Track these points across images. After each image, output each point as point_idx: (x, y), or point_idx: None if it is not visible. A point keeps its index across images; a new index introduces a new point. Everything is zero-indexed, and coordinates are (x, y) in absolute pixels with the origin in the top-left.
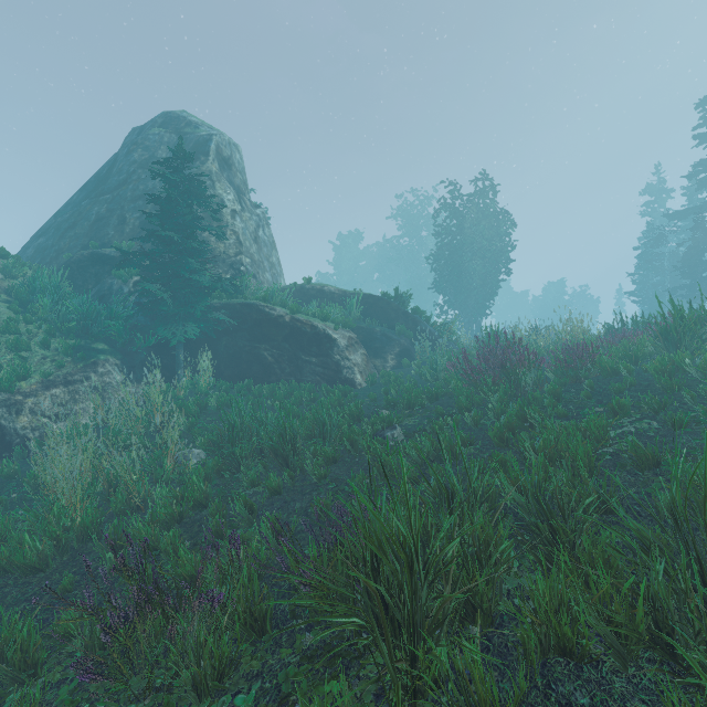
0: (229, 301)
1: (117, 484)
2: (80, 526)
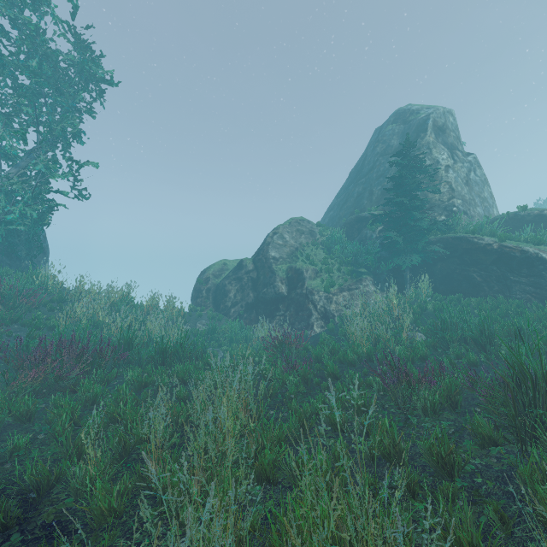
0: (442, 236)
1: (378, 341)
2: (366, 353)
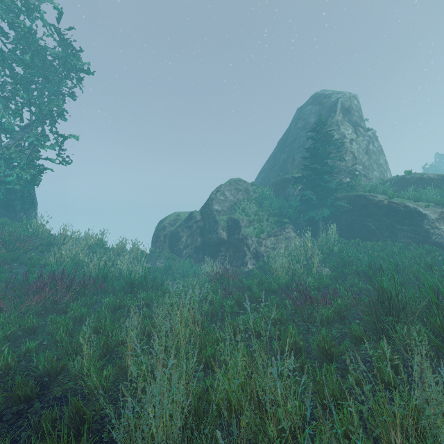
0: (346, 194)
1: (295, 274)
2: (285, 283)
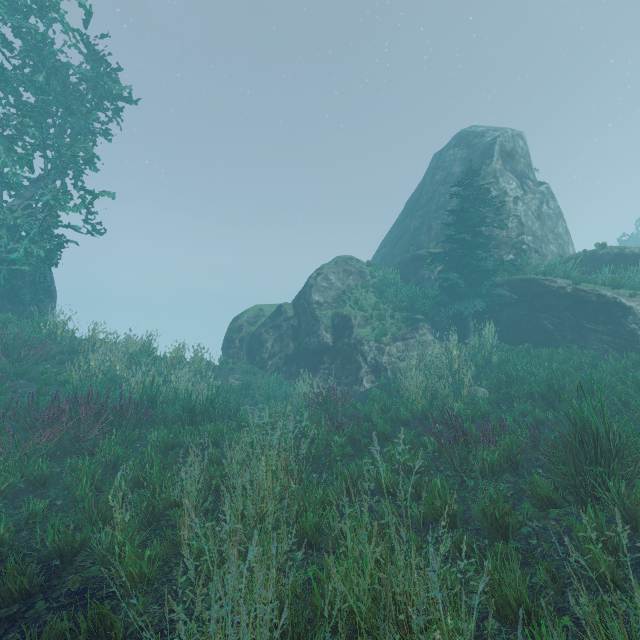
0: (510, 278)
1: (436, 397)
2: (421, 411)
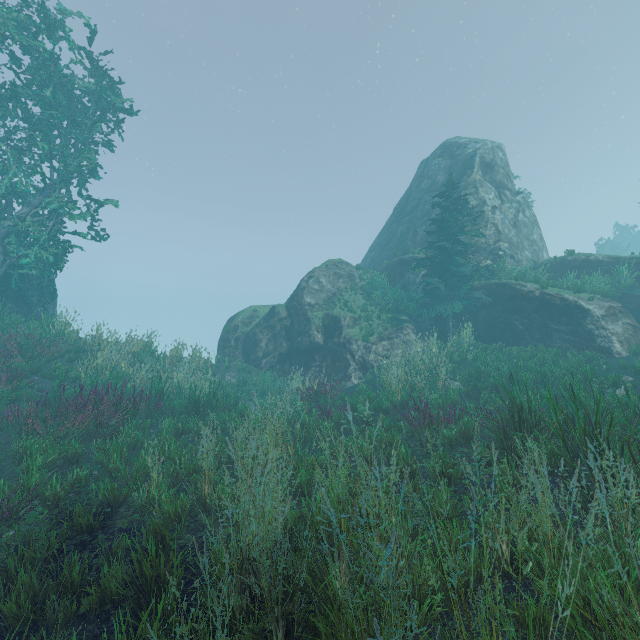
0: (486, 282)
1: (414, 390)
2: (400, 401)
